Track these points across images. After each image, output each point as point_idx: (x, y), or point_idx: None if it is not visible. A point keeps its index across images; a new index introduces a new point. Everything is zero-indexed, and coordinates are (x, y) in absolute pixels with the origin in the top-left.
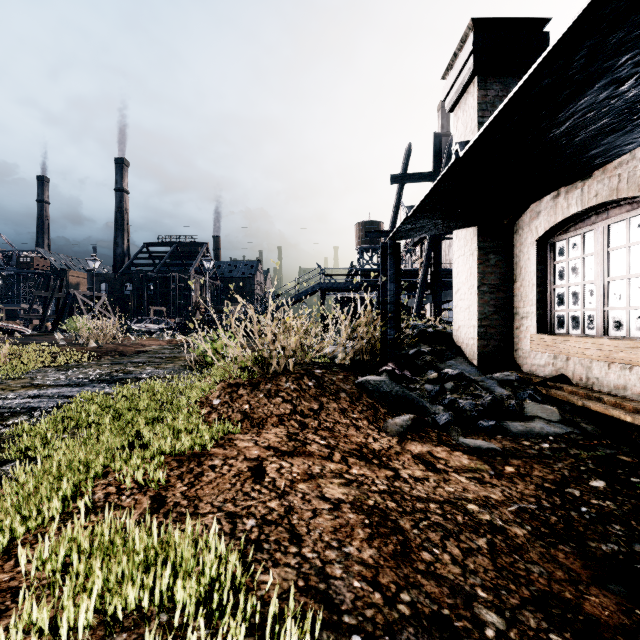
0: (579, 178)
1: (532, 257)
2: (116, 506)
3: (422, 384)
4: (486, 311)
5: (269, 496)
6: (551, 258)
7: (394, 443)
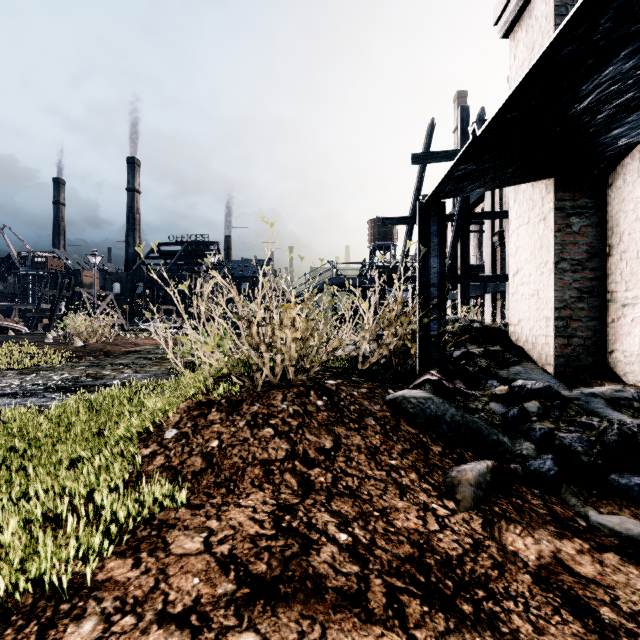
0: None
1: None
2: None
3: (485, 402)
4: (567, 297)
5: None
6: None
7: (479, 531)
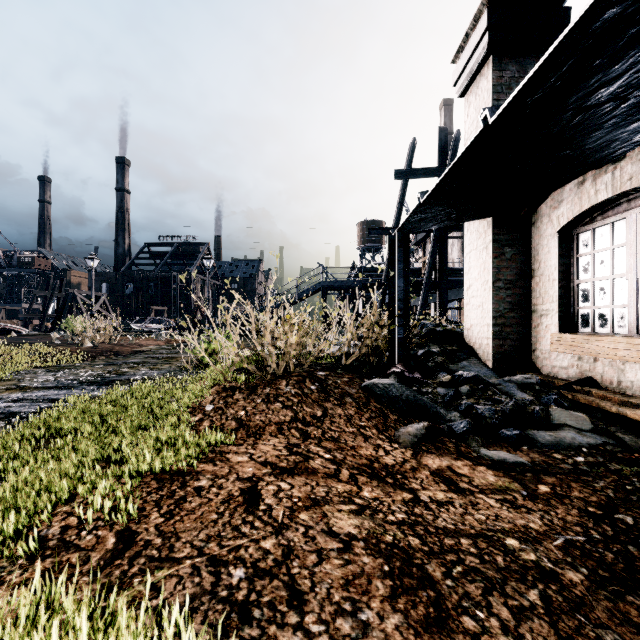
0: (612, 159)
1: (553, 250)
2: (71, 546)
3: (434, 387)
4: (501, 308)
5: (263, 532)
6: (574, 251)
7: (408, 456)
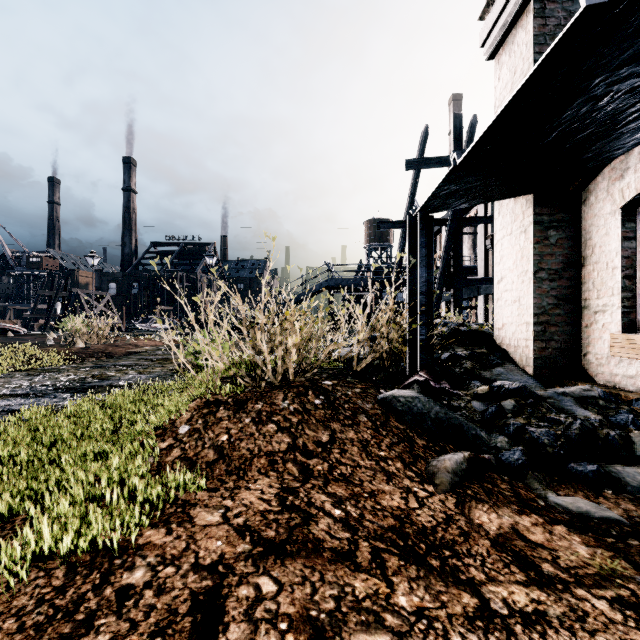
0: None
1: (613, 231)
2: None
3: (468, 401)
4: (545, 304)
5: None
6: None
7: (452, 509)
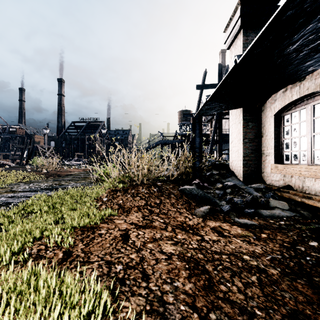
0: (299, 79)
1: (272, 123)
2: (43, 257)
3: (214, 190)
4: (247, 152)
5: (131, 251)
6: (282, 124)
7: (200, 221)
